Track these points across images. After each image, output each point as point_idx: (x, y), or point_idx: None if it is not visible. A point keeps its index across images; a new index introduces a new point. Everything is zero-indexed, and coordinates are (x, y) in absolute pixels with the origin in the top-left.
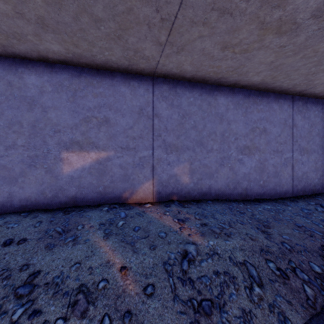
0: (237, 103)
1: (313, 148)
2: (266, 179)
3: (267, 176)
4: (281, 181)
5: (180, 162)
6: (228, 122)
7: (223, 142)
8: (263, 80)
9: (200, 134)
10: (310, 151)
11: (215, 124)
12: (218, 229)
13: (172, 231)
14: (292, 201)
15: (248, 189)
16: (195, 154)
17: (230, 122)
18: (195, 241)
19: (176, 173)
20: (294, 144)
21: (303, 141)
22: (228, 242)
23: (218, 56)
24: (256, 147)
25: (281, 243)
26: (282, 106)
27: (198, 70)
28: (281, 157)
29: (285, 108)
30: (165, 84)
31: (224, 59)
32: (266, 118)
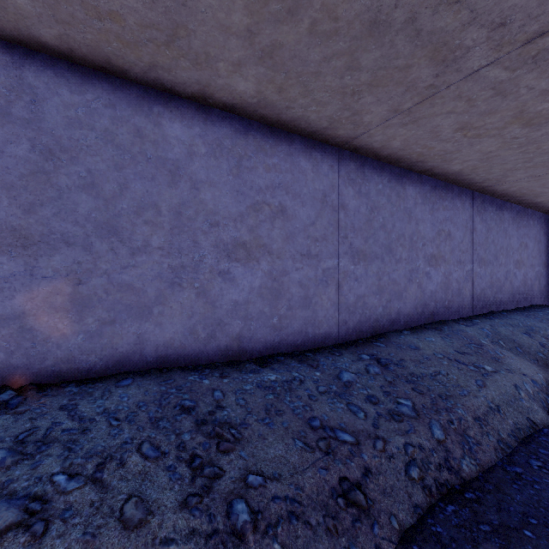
0: (218, 143)
1: (375, 250)
2: (285, 313)
3: (288, 307)
4: (316, 315)
5: (40, 279)
6: (194, 185)
7: (180, 230)
8: (262, 93)
9: (110, 206)
10: (370, 256)
11: (156, 185)
12: (19, 509)
13: None
14: (332, 354)
15: (245, 336)
16: (91, 258)
17: (199, 184)
18: None
19: (22, 311)
20: (342, 241)
21: (358, 237)
22: None
23: None
24: (264, 244)
25: (226, 511)
26: (318, 165)
27: (61, 18)
28: (316, 266)
29: (325, 170)
30: None
31: None
32: (285, 185)
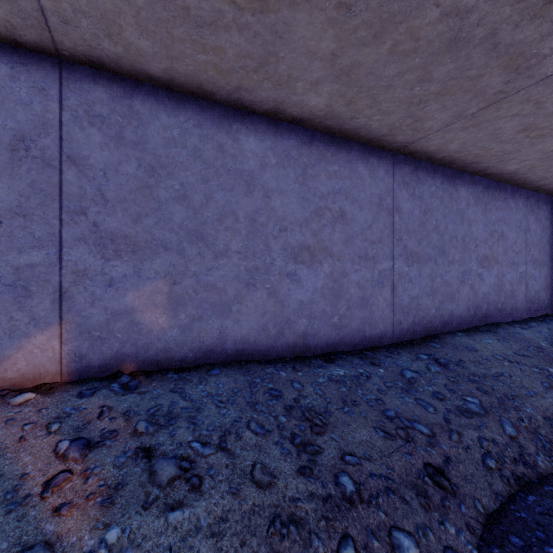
0: (286, 153)
1: (428, 252)
2: (344, 312)
3: (347, 307)
4: (373, 315)
5: (145, 280)
6: (265, 193)
7: (254, 235)
8: (331, 107)
9: (198, 215)
10: (423, 257)
11: (235, 194)
12: (176, 465)
13: (10, 498)
14: (390, 353)
15: (309, 333)
16: (184, 261)
17: (270, 193)
18: (59, 537)
19: (132, 307)
20: (397, 244)
21: (412, 239)
22: (176, 515)
23: (200, 11)
24: (326, 247)
25: (334, 481)
26: (374, 170)
27: (172, 55)
28: (373, 268)
29: (381, 174)
30: (100, 86)
31: (222, 27)
32: (344, 191)
